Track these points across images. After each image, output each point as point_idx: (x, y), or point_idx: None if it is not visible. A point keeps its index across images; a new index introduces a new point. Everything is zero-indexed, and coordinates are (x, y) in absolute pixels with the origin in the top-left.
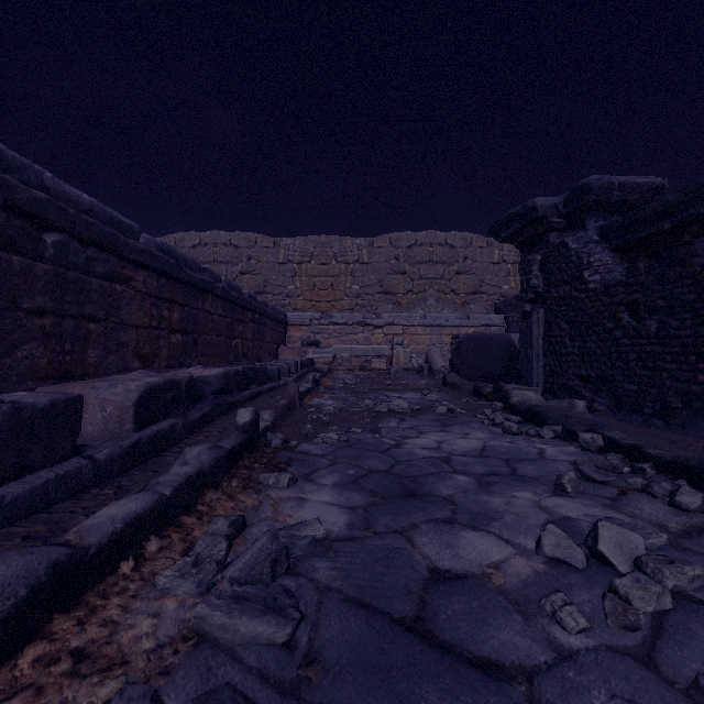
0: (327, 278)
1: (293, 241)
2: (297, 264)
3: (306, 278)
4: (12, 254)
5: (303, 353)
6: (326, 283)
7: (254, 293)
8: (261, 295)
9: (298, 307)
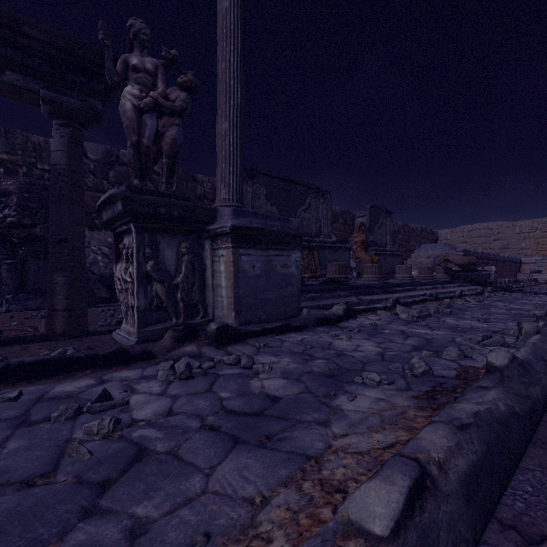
0: (546, 239)
1: (524, 223)
2: (527, 233)
3: (532, 240)
4: (483, 264)
5: (530, 276)
6: (546, 241)
7: (501, 248)
8: (504, 249)
9: (527, 254)
